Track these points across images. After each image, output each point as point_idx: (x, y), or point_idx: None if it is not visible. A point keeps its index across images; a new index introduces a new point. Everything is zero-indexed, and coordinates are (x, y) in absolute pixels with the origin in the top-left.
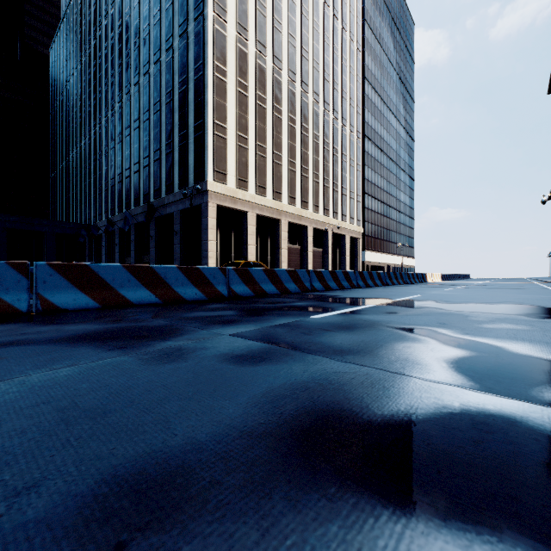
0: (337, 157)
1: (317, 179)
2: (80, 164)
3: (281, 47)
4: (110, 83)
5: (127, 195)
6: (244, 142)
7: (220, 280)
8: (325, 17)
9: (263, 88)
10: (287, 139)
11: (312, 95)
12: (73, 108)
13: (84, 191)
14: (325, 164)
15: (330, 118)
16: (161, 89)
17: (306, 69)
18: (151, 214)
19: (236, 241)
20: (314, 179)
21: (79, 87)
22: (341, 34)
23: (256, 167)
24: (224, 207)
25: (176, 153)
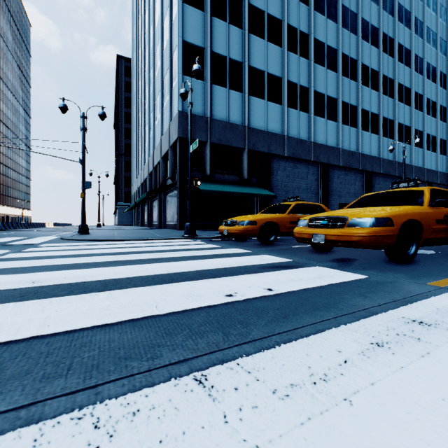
0: None
1: None
2: None
3: None
4: None
5: None
6: None
7: None
8: None
9: None
10: None
11: None
12: None
13: None
14: None
15: None
16: None
17: None
18: None
19: None
20: None
21: None
22: None
23: None
24: None
25: None
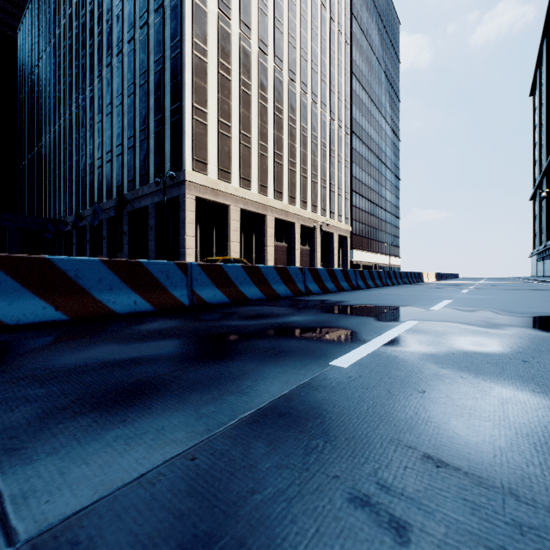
0: (325, 151)
1: (304, 174)
2: (49, 154)
3: (267, 31)
4: (81, 66)
5: (99, 186)
6: (226, 130)
7: (178, 280)
8: (312, 5)
9: (248, 73)
10: (273, 129)
11: (299, 86)
12: (42, 94)
13: (54, 183)
14: (313, 159)
15: (318, 111)
16: (135, 70)
17: (294, 57)
18: (122, 207)
19: (218, 237)
20: (302, 173)
21: (48, 71)
22: (329, 24)
23: (240, 157)
24: (204, 200)
25: (151, 140)
